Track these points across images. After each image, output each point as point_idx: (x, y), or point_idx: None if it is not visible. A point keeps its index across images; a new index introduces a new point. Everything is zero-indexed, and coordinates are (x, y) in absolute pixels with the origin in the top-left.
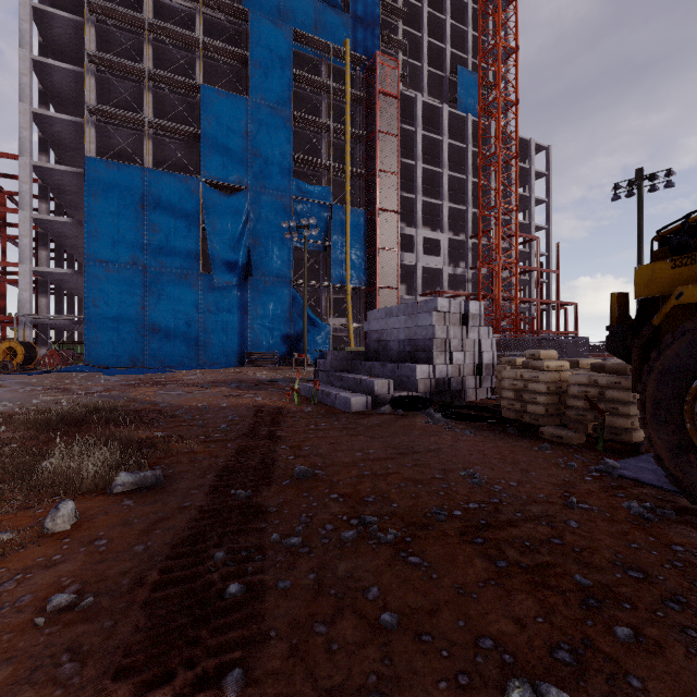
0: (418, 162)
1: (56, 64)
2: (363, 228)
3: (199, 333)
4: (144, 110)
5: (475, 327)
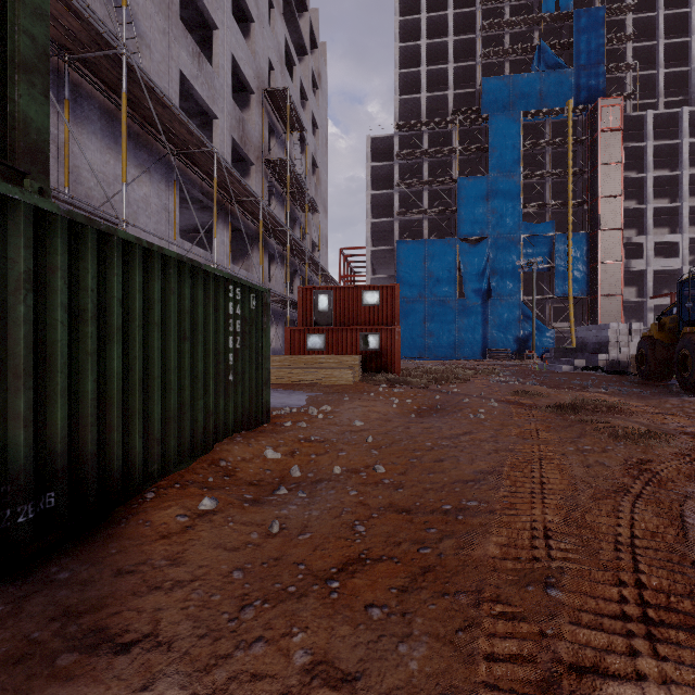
0: (648, 174)
1: (380, 193)
2: (584, 247)
3: (456, 337)
4: (423, 203)
5: (637, 336)
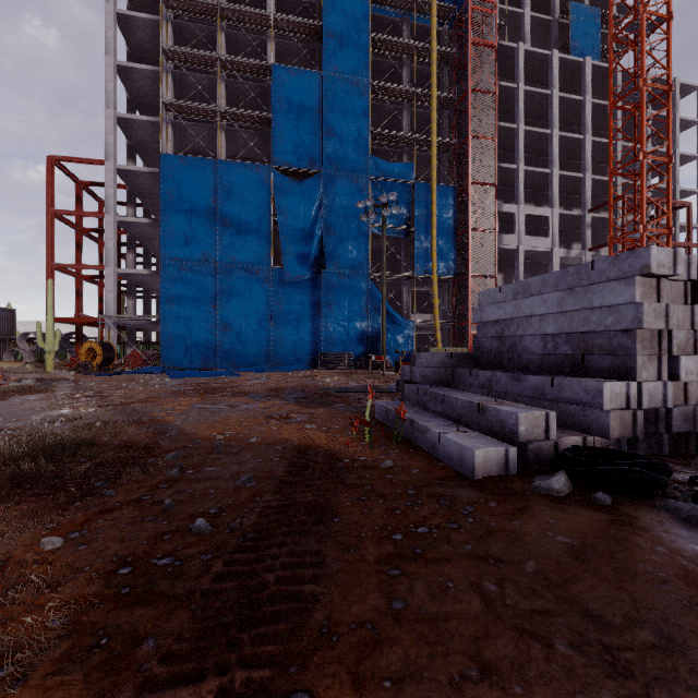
0: (520, 125)
1: (137, 67)
2: (451, 207)
3: (270, 333)
4: (217, 101)
5: None
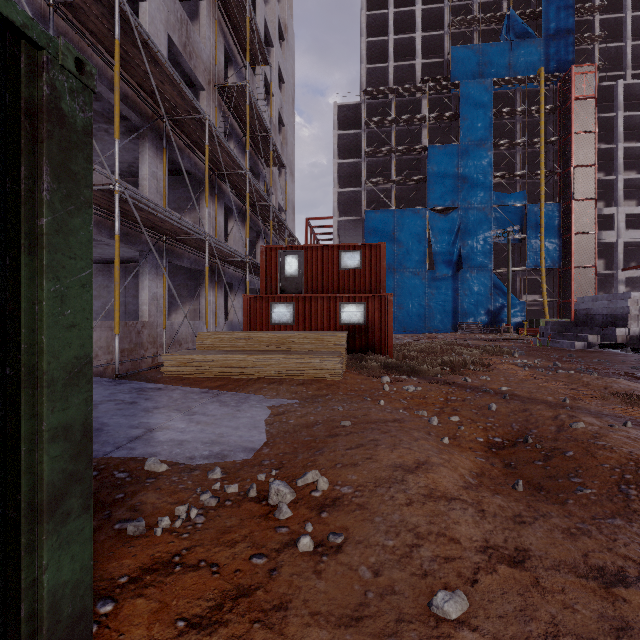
0: (619, 144)
1: (348, 161)
2: (556, 218)
3: (426, 310)
4: (391, 173)
5: None
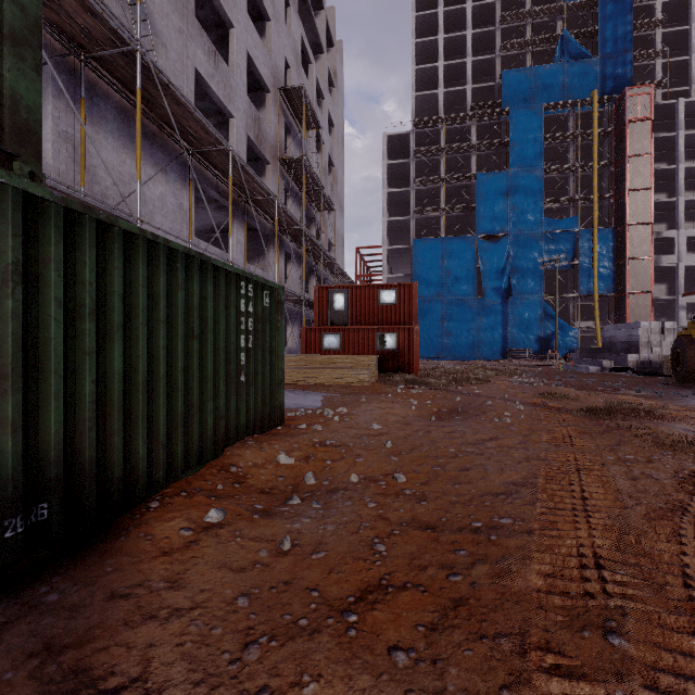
0: (680, 165)
1: (397, 191)
2: (611, 243)
3: (475, 337)
4: (440, 201)
5: (670, 335)
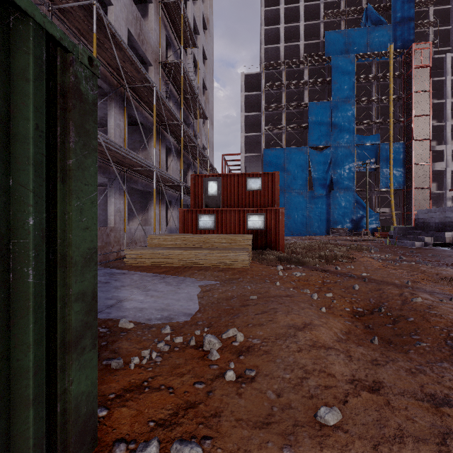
0: (448, 100)
1: (251, 114)
2: (401, 153)
3: (307, 219)
4: (282, 122)
5: None
